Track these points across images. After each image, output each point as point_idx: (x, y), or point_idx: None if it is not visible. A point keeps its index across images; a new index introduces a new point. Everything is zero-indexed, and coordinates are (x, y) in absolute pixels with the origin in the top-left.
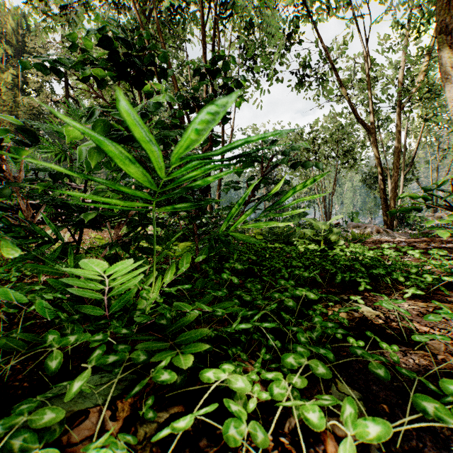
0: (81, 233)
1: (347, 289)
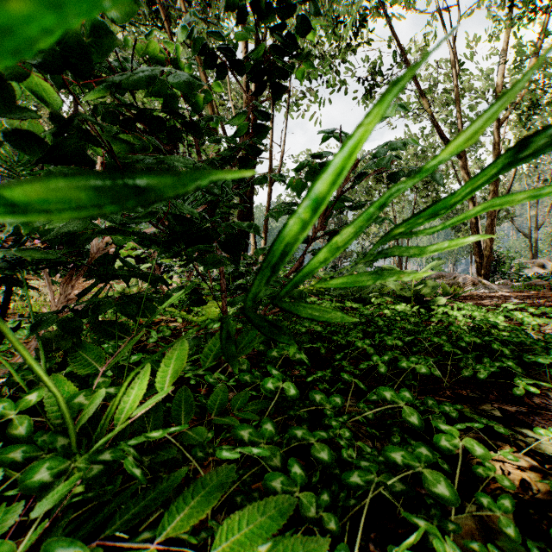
0: (10, 292)
1: (485, 388)
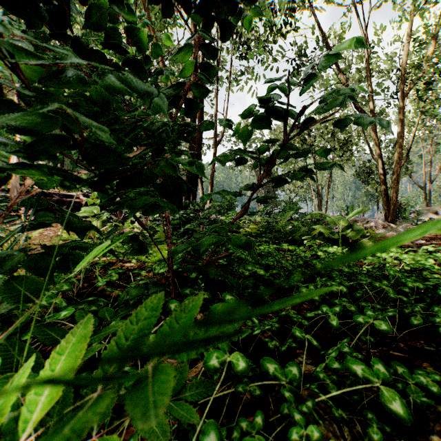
0: None
1: (437, 338)
